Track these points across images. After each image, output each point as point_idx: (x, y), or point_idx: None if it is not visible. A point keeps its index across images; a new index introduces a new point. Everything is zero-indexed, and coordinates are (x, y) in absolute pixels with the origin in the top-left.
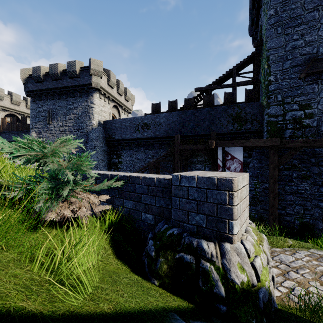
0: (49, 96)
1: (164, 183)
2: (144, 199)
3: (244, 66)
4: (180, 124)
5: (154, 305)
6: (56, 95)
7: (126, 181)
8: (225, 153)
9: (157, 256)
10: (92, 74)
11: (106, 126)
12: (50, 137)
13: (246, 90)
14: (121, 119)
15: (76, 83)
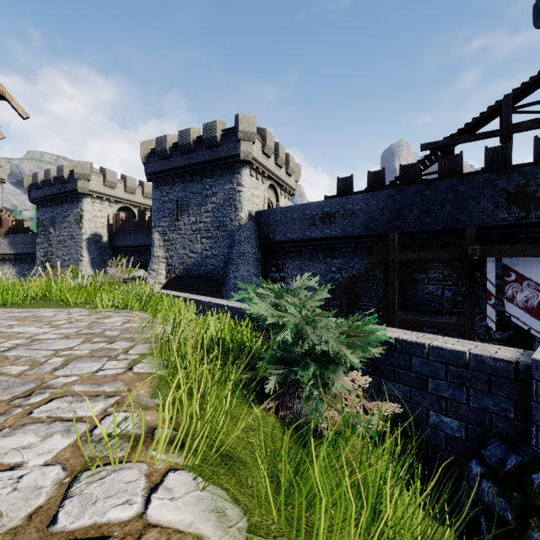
0: (177, 178)
1: (493, 366)
2: (434, 387)
3: (529, 90)
4: (392, 212)
5: None
6: (187, 176)
7: (388, 348)
8: (503, 268)
9: (519, 522)
10: (240, 139)
11: (259, 220)
12: (179, 240)
13: (536, 139)
14: (284, 208)
15: (217, 155)
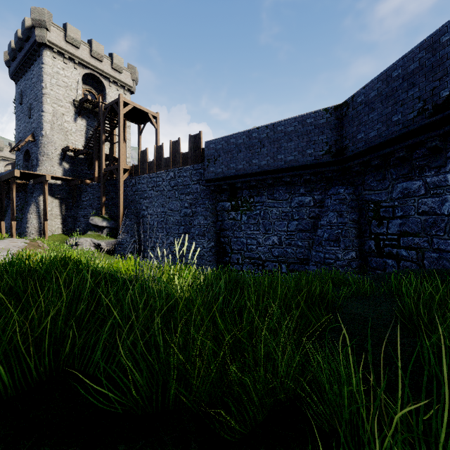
0: None
1: None
2: None
3: None
4: None
5: None
6: None
7: None
8: None
9: None
10: None
11: None
12: None
13: None
14: None
15: None
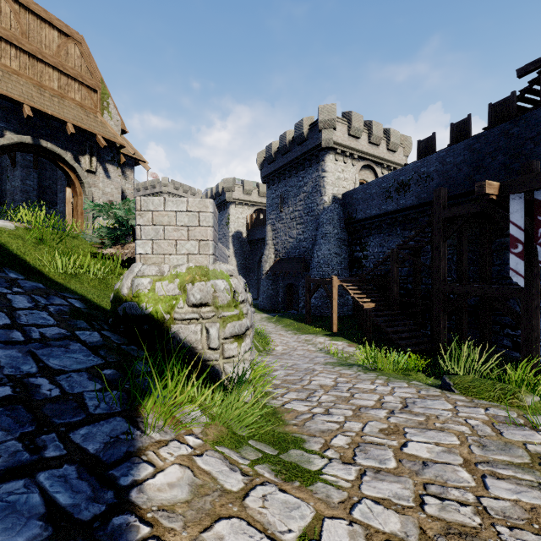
0: (281, 176)
1: None
2: None
3: None
4: (471, 165)
5: (85, 294)
6: (287, 173)
7: None
8: (536, 205)
9: None
10: (320, 129)
11: (345, 202)
12: (282, 228)
13: None
14: (364, 185)
15: (305, 148)
